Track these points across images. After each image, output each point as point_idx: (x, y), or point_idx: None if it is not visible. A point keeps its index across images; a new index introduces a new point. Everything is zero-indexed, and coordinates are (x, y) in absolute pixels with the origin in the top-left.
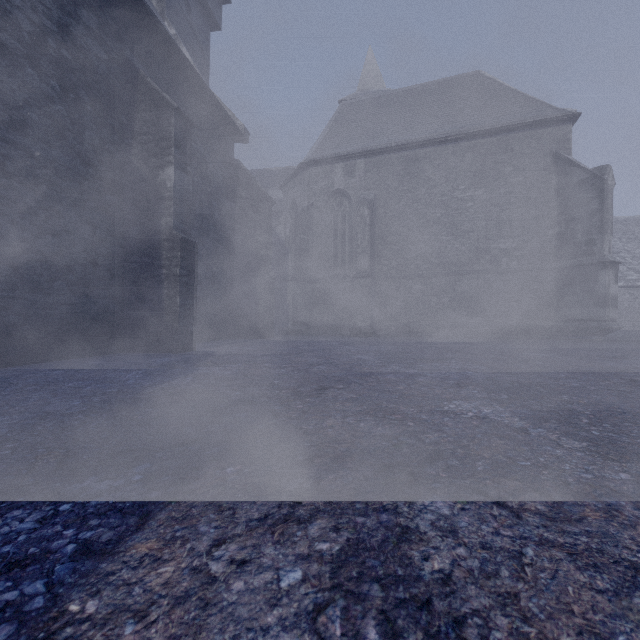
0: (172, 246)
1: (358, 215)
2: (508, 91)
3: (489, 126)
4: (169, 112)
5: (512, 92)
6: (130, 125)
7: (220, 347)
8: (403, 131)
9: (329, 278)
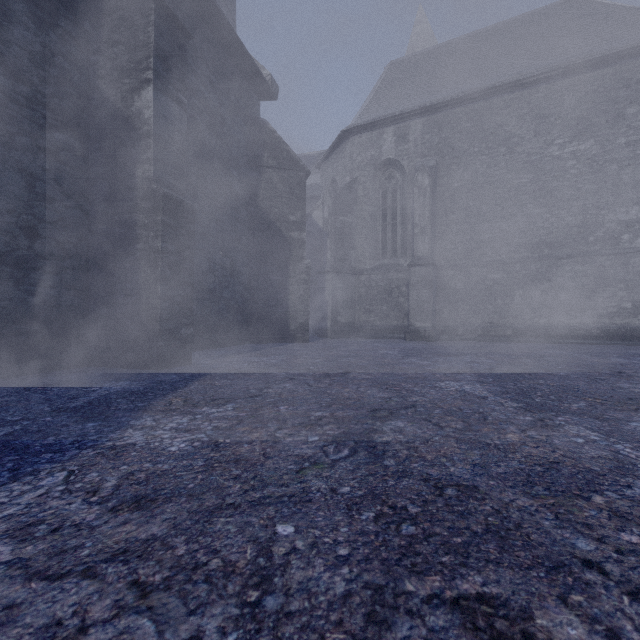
0: (151, 207)
1: (415, 186)
2: (622, 10)
3: (602, 53)
4: (147, 5)
5: (629, 10)
6: (97, 35)
7: (231, 357)
8: (472, 79)
9: (376, 268)
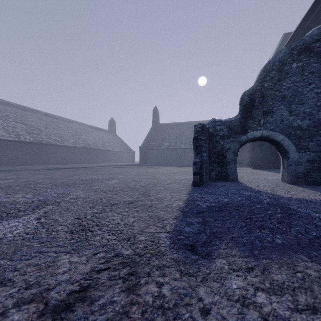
0: None
1: None
2: None
3: None
4: None
5: None
6: None
7: None
8: None
9: None
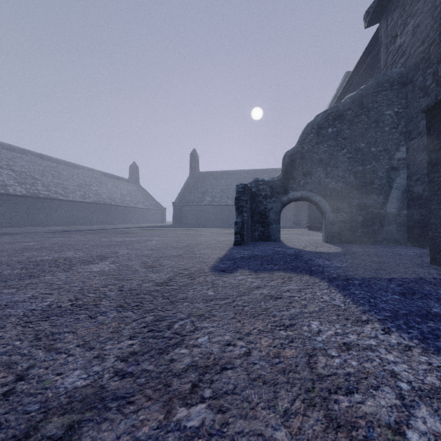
0: None
1: None
2: None
3: None
4: None
5: None
6: None
7: None
8: None
9: None
